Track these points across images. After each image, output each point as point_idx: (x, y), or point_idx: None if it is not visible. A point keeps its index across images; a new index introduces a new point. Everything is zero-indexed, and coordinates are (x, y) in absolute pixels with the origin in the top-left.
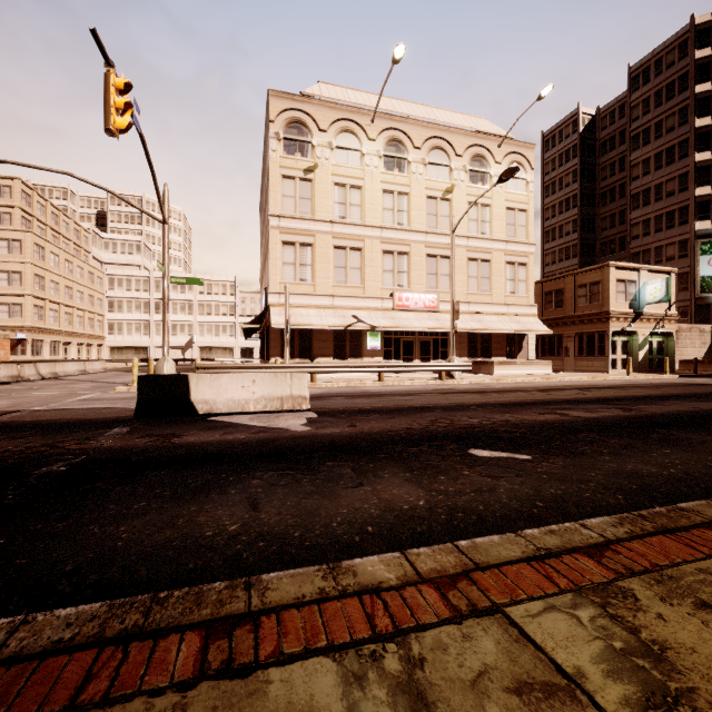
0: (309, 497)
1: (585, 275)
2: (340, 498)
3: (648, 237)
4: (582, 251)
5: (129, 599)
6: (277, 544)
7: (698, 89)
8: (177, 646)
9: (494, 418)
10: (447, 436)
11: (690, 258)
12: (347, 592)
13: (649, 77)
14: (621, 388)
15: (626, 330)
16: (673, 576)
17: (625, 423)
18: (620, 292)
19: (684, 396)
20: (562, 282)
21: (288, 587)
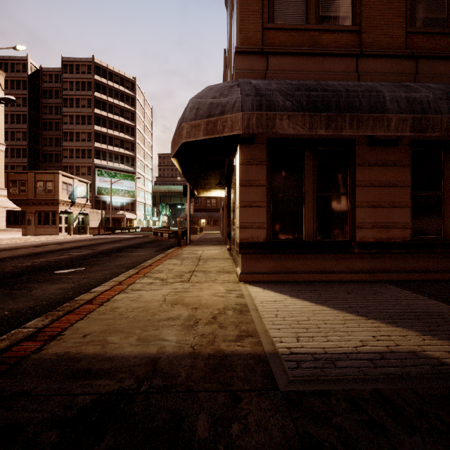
0: (17, 299)
1: (43, 175)
2: (35, 294)
3: (72, 159)
4: (30, 155)
5: (45, 314)
6: (45, 305)
7: (96, 94)
8: (86, 307)
9: (38, 261)
10: (30, 271)
11: (93, 176)
12: (103, 292)
13: (73, 70)
14: (76, 242)
15: (67, 211)
16: (151, 272)
17: (99, 254)
18: (64, 189)
19: (106, 243)
20: (25, 175)
21: (87, 297)
